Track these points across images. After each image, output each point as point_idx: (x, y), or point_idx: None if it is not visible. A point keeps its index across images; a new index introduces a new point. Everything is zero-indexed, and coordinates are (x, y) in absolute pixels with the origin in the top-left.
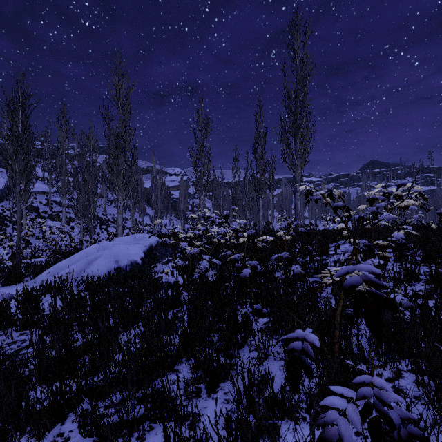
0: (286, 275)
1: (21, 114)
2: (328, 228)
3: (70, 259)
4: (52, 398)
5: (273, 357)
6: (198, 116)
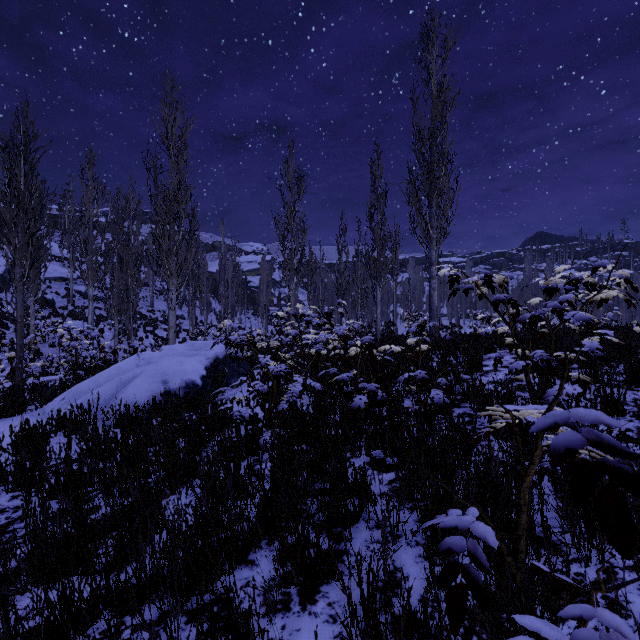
0: (421, 406)
1: (24, 163)
2: (483, 333)
3: (96, 378)
4: (46, 616)
5: (406, 540)
6: (287, 167)
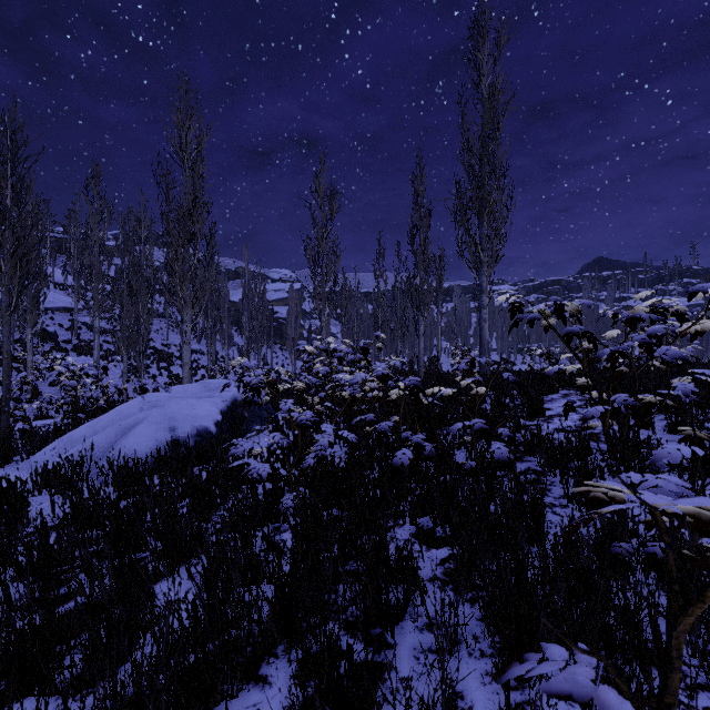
0: (477, 462)
1: (11, 174)
2: (551, 373)
3: (93, 424)
4: None
5: (467, 648)
6: (318, 183)
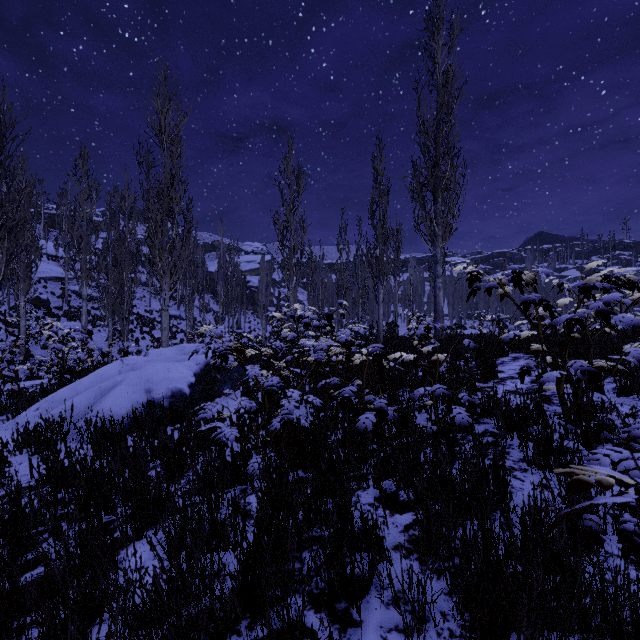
0: (438, 425)
1: None
2: (507, 339)
3: (74, 386)
4: None
5: (435, 627)
6: (286, 163)
